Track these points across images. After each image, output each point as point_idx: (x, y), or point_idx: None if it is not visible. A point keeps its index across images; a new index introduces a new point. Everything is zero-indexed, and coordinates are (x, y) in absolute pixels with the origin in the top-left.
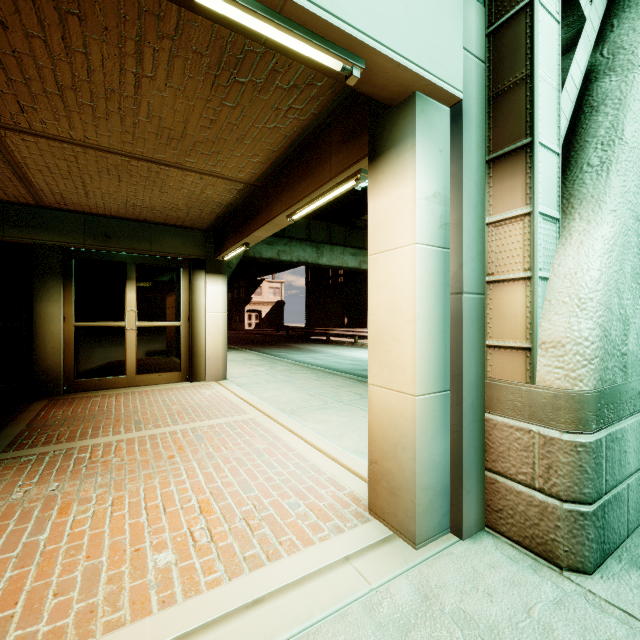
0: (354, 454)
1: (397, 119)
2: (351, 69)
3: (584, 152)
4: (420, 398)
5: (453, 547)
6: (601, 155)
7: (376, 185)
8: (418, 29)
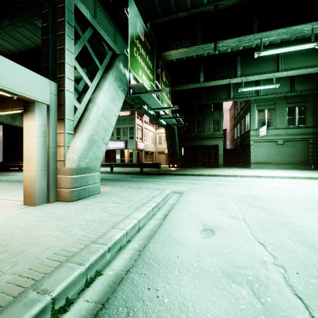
0: (22, 198)
1: (31, 105)
2: (14, 97)
3: (83, 119)
4: (37, 172)
5: (46, 205)
6: (84, 121)
7: (25, 119)
8: (34, 90)
